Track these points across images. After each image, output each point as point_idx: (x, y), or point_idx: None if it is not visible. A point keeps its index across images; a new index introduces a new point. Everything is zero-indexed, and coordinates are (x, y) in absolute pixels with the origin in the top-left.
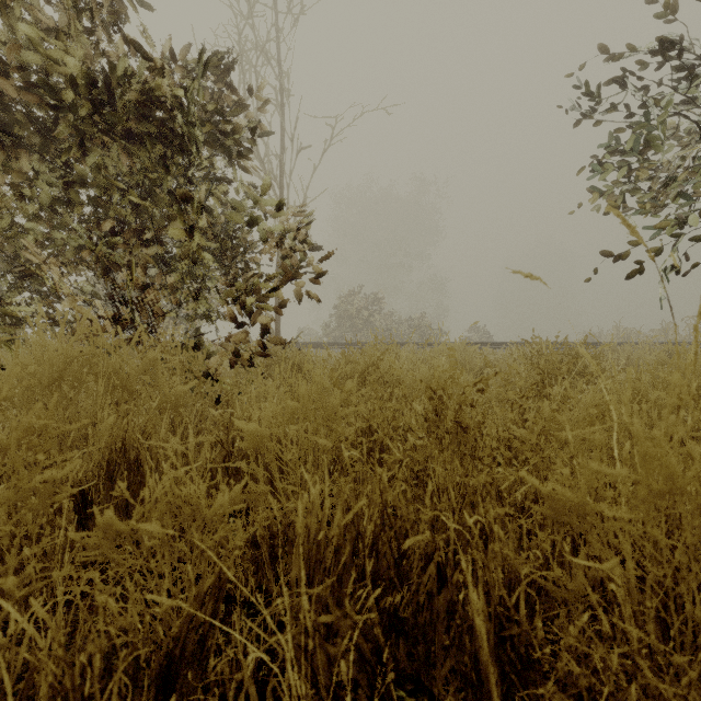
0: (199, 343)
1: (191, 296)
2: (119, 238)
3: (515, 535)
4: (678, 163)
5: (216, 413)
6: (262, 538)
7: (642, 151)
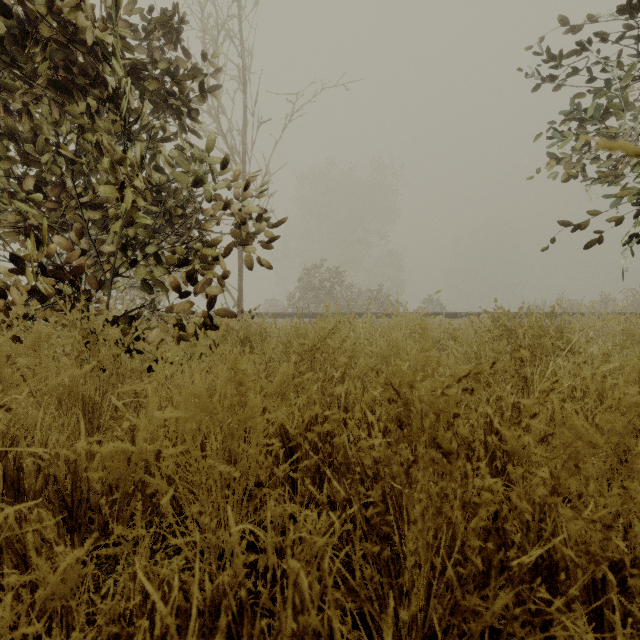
0: (138, 314)
1: (126, 262)
2: (37, 195)
3: (528, 627)
4: (639, 132)
5: (119, 403)
6: (114, 639)
7: (602, 119)
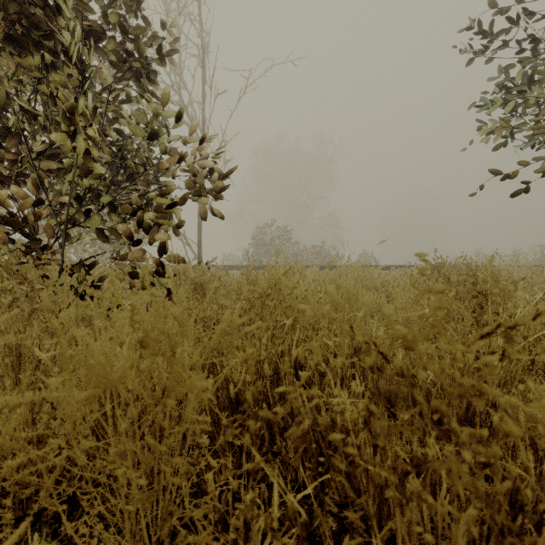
0: (94, 262)
1: (81, 211)
2: None
3: None
4: None
5: (44, 356)
6: None
7: (530, 85)
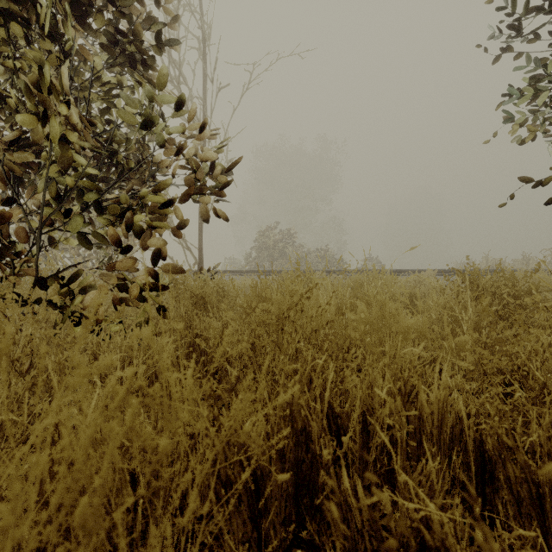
0: (76, 272)
1: (59, 212)
2: None
3: None
4: None
5: None
6: None
7: None
